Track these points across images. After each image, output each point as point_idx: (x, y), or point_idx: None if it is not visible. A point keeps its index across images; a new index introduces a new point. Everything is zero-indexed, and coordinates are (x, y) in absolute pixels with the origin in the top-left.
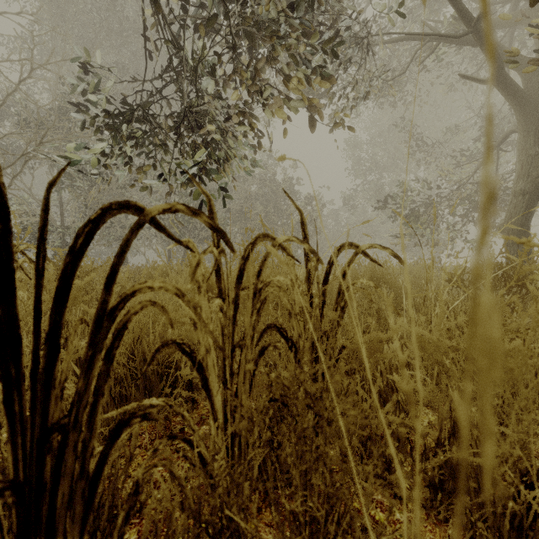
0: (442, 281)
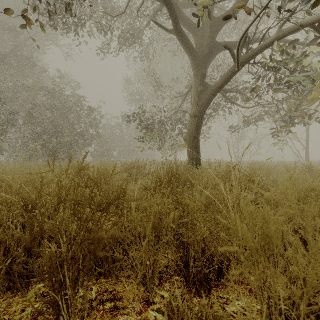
0: None
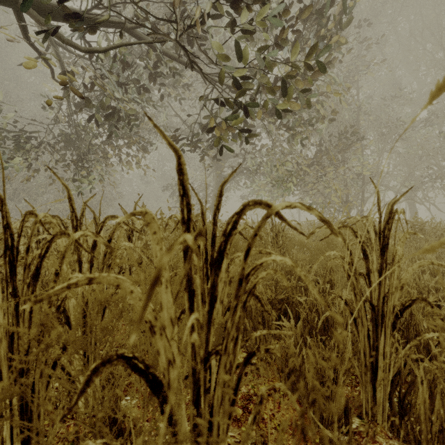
0: None
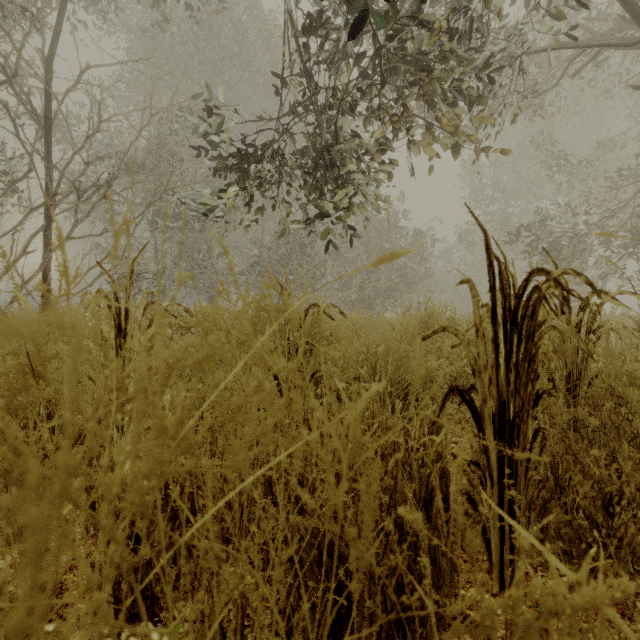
0: None
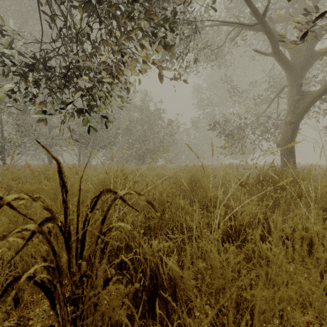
0: (218, 200)
